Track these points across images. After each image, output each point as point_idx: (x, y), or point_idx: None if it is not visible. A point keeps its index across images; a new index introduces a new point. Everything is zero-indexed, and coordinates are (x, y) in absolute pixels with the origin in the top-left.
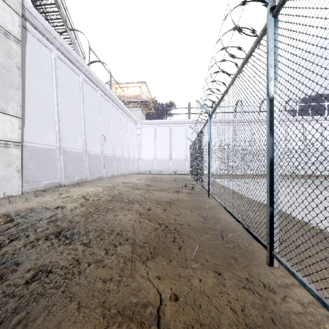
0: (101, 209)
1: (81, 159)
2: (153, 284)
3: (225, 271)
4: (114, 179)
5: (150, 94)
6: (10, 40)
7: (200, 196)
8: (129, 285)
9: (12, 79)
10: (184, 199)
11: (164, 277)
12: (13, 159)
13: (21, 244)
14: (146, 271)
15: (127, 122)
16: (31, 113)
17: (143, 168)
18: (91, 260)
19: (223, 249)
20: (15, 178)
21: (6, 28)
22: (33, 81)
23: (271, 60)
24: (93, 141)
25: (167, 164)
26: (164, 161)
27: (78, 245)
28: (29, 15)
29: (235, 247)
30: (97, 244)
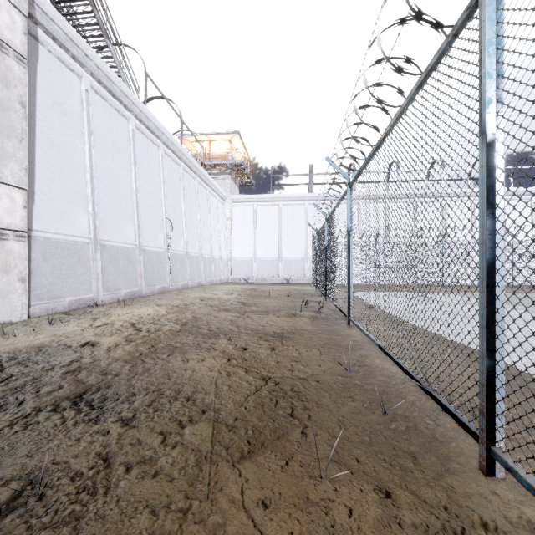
0: (161, 348)
1: (131, 260)
2: (255, 520)
3: (398, 488)
4: (187, 292)
5: (246, 153)
6: (7, 56)
7: (333, 324)
8: (205, 521)
9: (12, 124)
10: (305, 329)
11: (276, 502)
12: (13, 259)
13: (6, 422)
14: (239, 486)
15: (209, 198)
16: (45, 182)
17: (235, 274)
18: (132, 459)
19: (387, 434)
20: (17, 292)
21: (2, 35)
22: (49, 128)
23: (490, 65)
24: (152, 230)
25: (274, 268)
26: (269, 263)
27: (111, 424)
28: (41, 16)
29: (409, 429)
30: (148, 421)
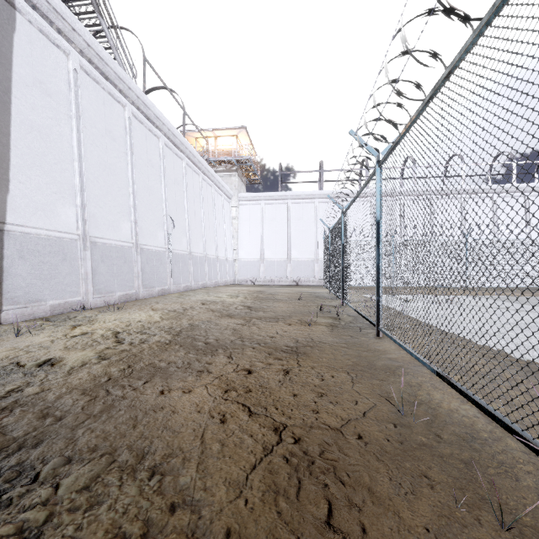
0: (138, 370)
1: (127, 259)
2: None
3: None
4: (189, 294)
5: (253, 150)
6: None
7: (358, 334)
8: None
9: None
10: (325, 341)
11: None
12: None
13: None
14: None
15: (214, 196)
16: (23, 169)
17: (241, 276)
18: None
19: None
20: None
21: None
22: (28, 108)
23: None
24: (152, 227)
25: (283, 269)
26: (277, 264)
27: None
28: None
29: None
30: None
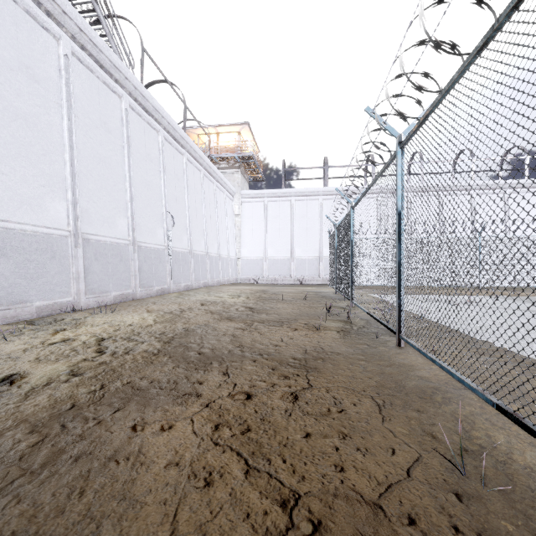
0: (112, 392)
1: (123, 257)
2: None
3: None
4: (189, 294)
5: (256, 146)
6: None
7: (375, 343)
8: None
9: None
10: (338, 352)
11: None
12: None
13: None
14: None
15: (216, 193)
16: (6, 160)
17: (244, 275)
18: None
19: None
20: None
21: None
22: (12, 94)
23: None
24: (150, 224)
25: (286, 268)
26: (281, 262)
27: None
28: None
29: None
30: None
